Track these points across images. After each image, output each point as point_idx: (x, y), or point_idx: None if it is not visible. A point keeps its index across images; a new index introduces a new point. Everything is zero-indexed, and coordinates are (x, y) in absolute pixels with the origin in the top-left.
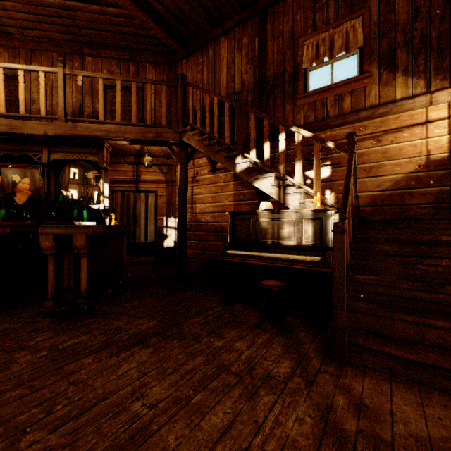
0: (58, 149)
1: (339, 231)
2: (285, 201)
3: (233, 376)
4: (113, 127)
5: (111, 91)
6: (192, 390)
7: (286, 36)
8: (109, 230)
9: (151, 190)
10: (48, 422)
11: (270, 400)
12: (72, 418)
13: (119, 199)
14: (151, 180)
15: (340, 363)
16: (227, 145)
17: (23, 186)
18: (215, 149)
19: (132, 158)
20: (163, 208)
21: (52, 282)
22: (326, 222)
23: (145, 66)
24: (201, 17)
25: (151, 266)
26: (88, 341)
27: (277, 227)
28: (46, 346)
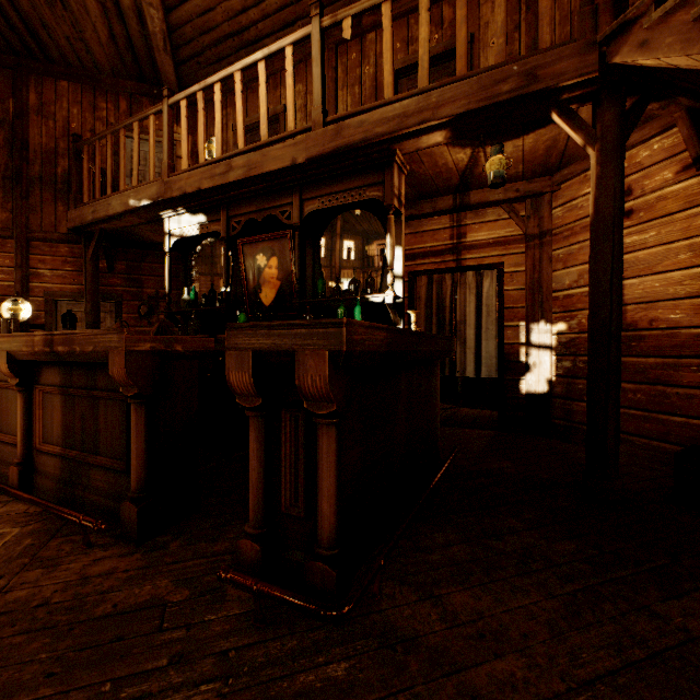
0: (315, 191)
1: None
2: None
3: None
4: (411, 102)
5: (408, 82)
6: None
7: None
8: (402, 345)
9: (488, 263)
10: None
11: None
12: None
13: (422, 289)
14: (490, 239)
15: None
16: None
17: (270, 273)
18: None
19: (449, 200)
20: (517, 301)
21: (256, 488)
22: None
23: None
24: None
25: (489, 433)
26: None
27: None
28: None
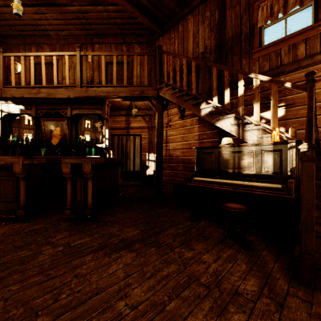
0: (77, 106)
1: (308, 160)
2: (243, 137)
3: (203, 288)
4: (111, 89)
5: (111, 66)
6: (166, 296)
7: (242, 4)
8: (107, 161)
9: (137, 134)
10: (54, 308)
11: (241, 319)
12: (72, 308)
13: (116, 140)
14: (138, 126)
15: (309, 288)
16: (193, 95)
17: (56, 133)
18: (184, 99)
19: (125, 112)
20: (145, 146)
21: (69, 197)
22: (286, 153)
23: (133, 46)
24: (173, 2)
25: (137, 188)
26: (90, 242)
27: (238, 158)
28: (62, 243)
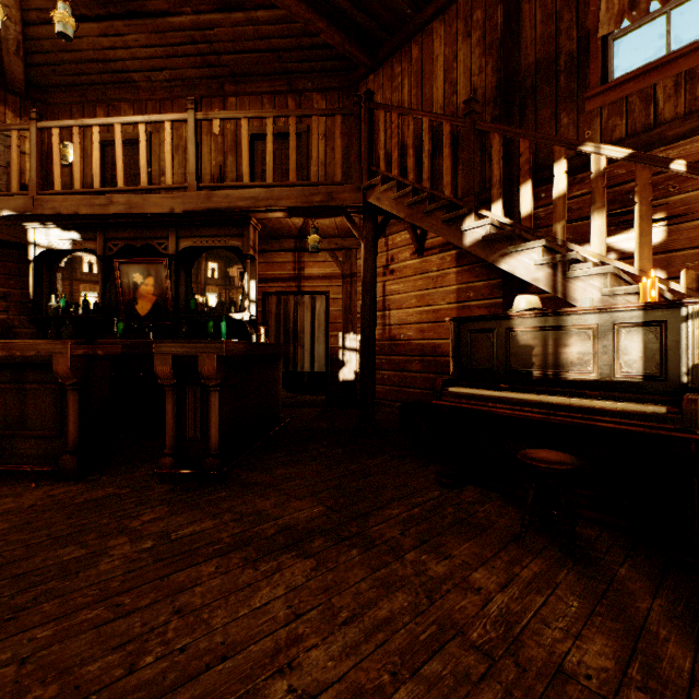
0: (189, 232)
1: None
2: (566, 294)
3: (475, 655)
4: (261, 191)
5: (263, 144)
6: (387, 672)
7: None
8: (253, 351)
9: (319, 291)
10: (126, 690)
11: None
12: (165, 690)
13: (273, 305)
14: (320, 274)
15: None
16: (446, 199)
17: (146, 289)
18: (424, 208)
19: (292, 243)
20: (337, 318)
21: (171, 429)
22: (678, 330)
23: (311, 97)
24: None
25: (319, 409)
26: (214, 531)
27: (555, 343)
28: (153, 531)
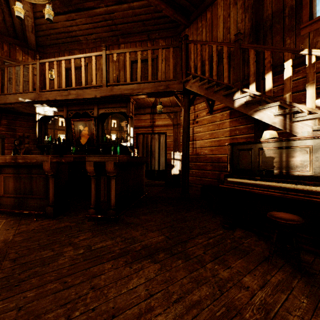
0: (103, 106)
1: None
2: (291, 130)
3: None
4: (135, 86)
5: (136, 65)
6: None
7: None
8: (131, 160)
9: (162, 132)
10: None
11: None
12: None
13: (141, 139)
14: (162, 124)
15: None
16: (225, 84)
17: (85, 132)
18: (214, 90)
19: (149, 110)
20: (170, 145)
21: (93, 196)
22: None
23: (158, 42)
24: None
25: (162, 187)
26: (111, 246)
27: (286, 155)
28: (84, 245)
